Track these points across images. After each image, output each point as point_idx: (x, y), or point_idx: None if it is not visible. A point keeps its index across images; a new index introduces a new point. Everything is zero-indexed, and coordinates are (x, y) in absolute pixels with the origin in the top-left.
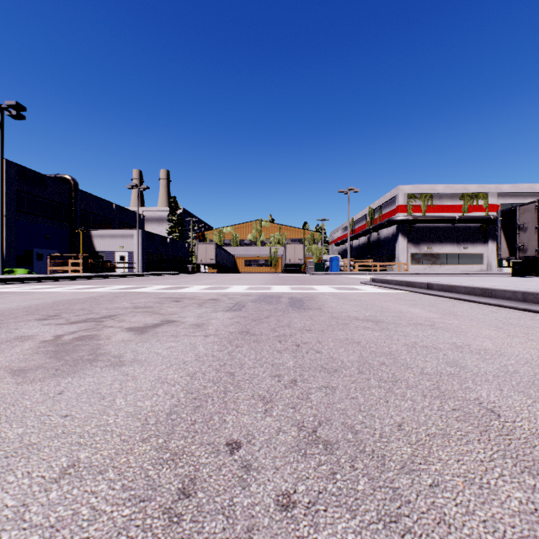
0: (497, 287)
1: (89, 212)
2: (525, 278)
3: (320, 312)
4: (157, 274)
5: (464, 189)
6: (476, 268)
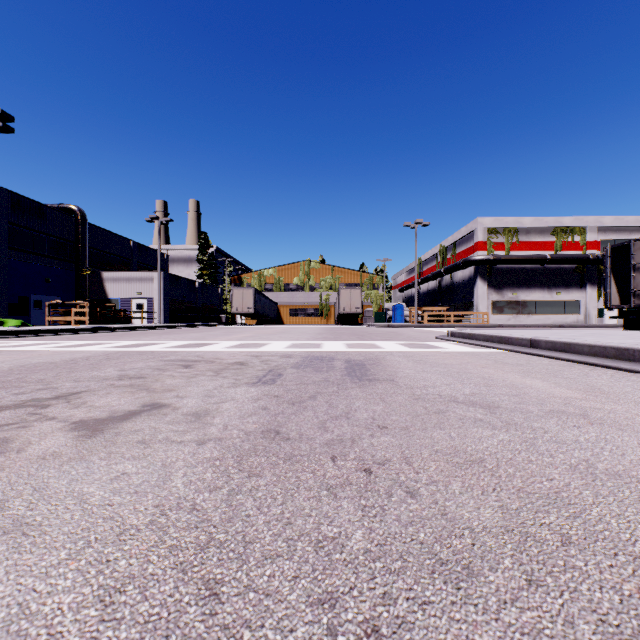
0: None
1: (100, 250)
2: None
3: (394, 387)
4: (181, 326)
5: (557, 223)
6: (571, 318)
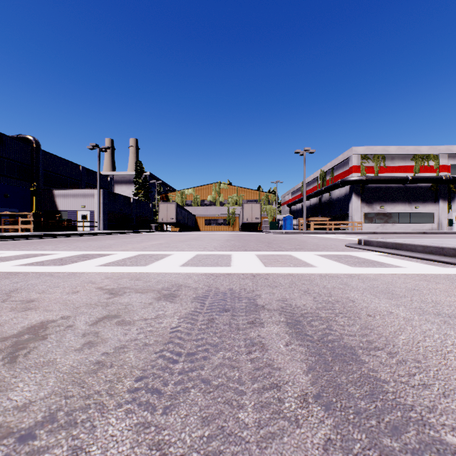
0: None
1: (54, 173)
2: None
3: None
4: (113, 233)
5: (416, 151)
6: (427, 226)
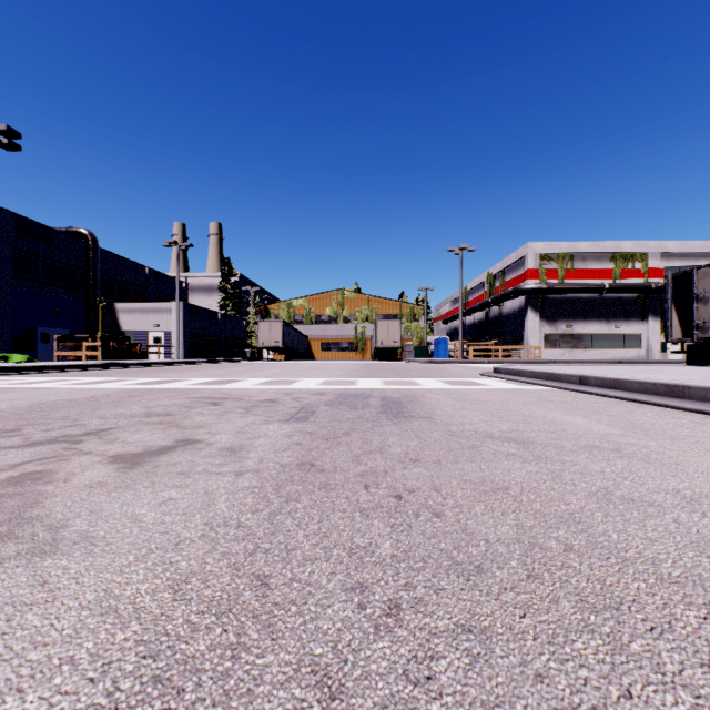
0: (692, 383)
1: (113, 279)
2: (709, 368)
3: (430, 424)
4: (202, 362)
5: (615, 248)
6: (631, 353)
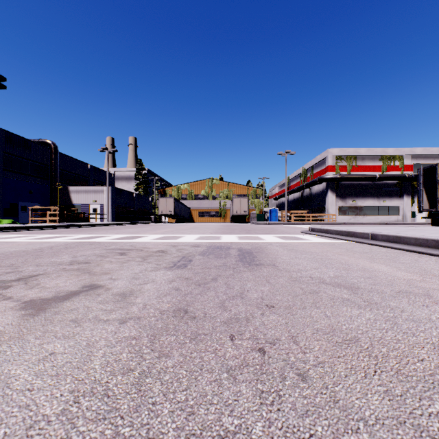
0: None
1: (67, 171)
2: None
3: (275, 271)
4: (123, 224)
5: (383, 152)
6: (393, 218)
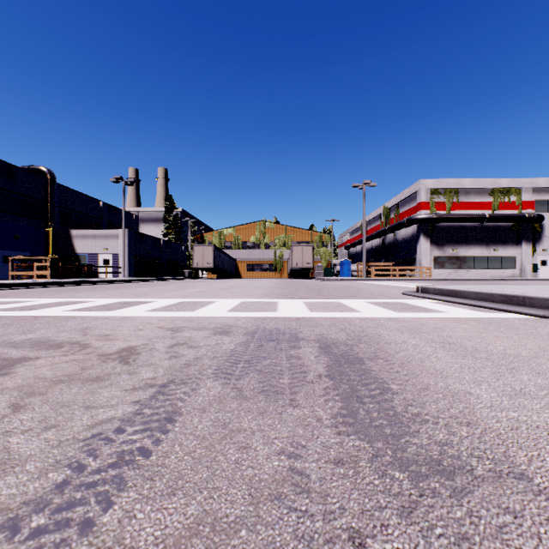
0: None
1: (71, 210)
2: None
3: None
4: (142, 280)
5: (494, 184)
6: (507, 273)
